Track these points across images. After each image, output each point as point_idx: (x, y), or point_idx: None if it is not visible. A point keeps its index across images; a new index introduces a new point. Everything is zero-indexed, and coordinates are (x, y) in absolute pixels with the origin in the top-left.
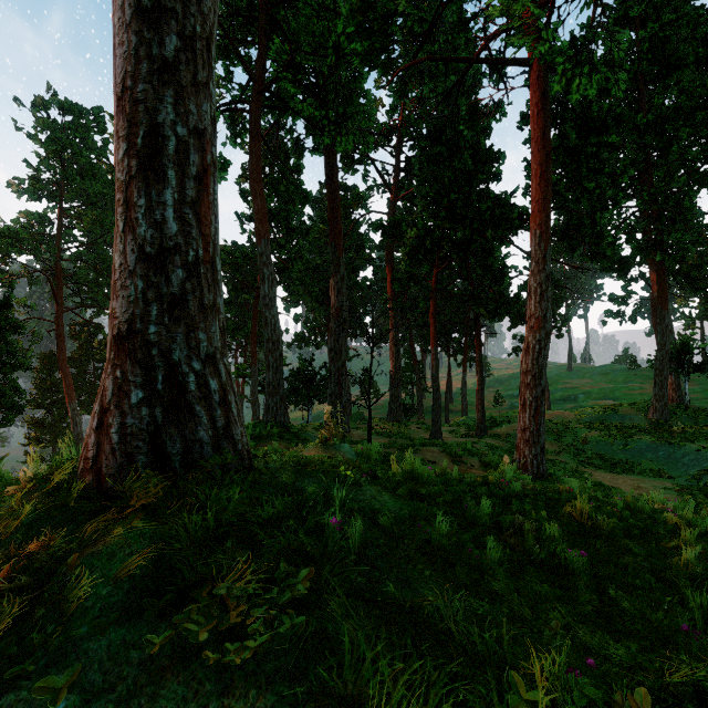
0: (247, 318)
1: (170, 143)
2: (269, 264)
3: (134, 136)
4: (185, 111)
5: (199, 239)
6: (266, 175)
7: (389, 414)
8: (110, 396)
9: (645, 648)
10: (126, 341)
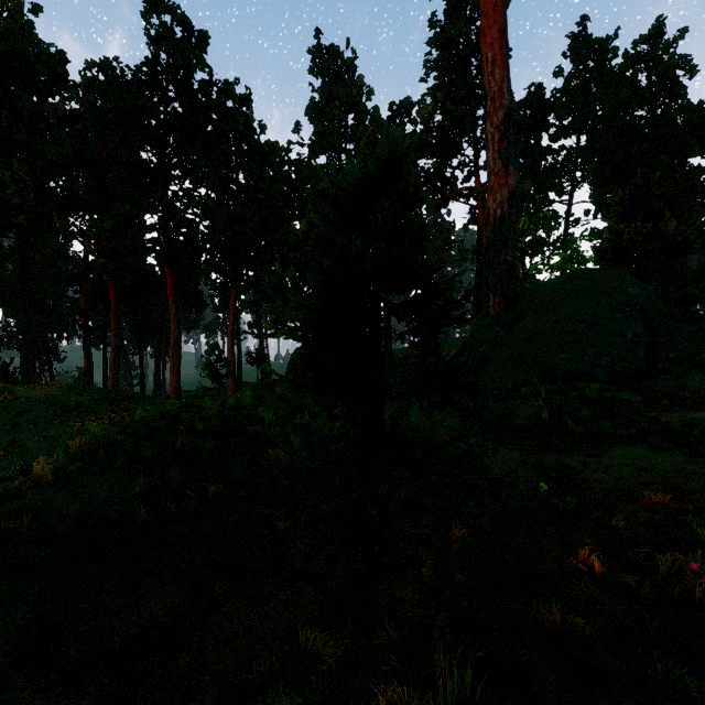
0: None
1: None
2: None
3: None
4: None
5: None
6: None
7: None
8: None
9: None
10: None
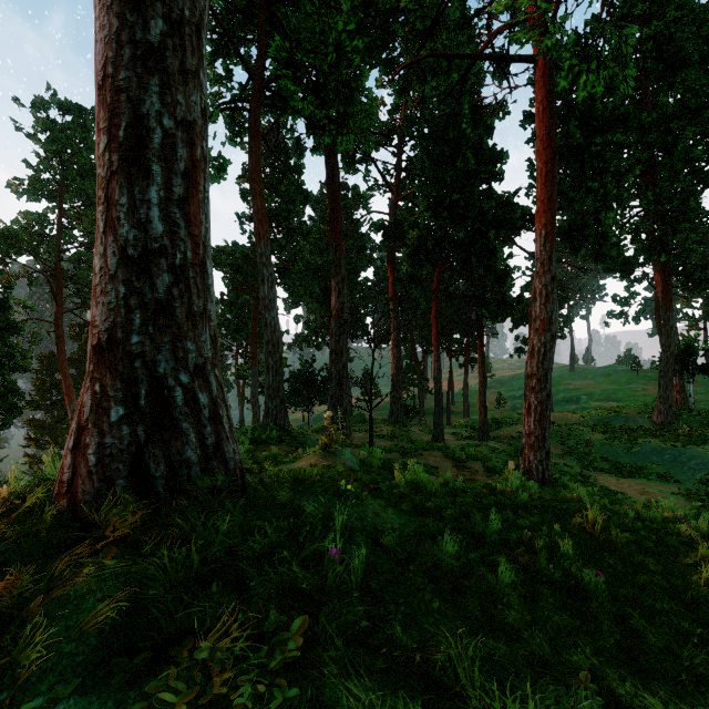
0: (247, 318)
1: (156, 135)
2: (269, 265)
3: (115, 128)
4: (172, 101)
5: (188, 240)
6: (266, 175)
7: (391, 416)
8: (88, 413)
9: (677, 692)
10: (106, 352)
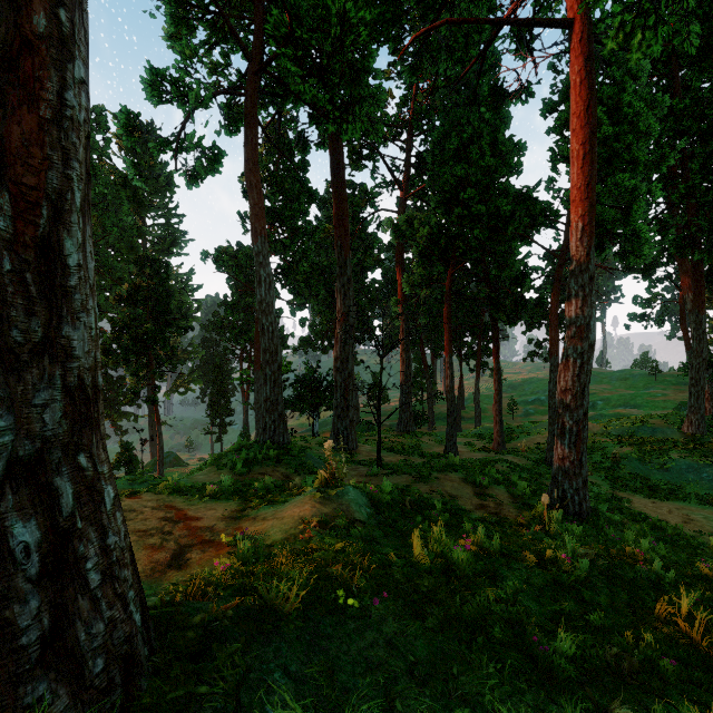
0: (251, 321)
1: None
2: (266, 265)
3: None
4: None
5: (1, 193)
6: (269, 172)
7: (400, 424)
8: None
9: None
10: None
